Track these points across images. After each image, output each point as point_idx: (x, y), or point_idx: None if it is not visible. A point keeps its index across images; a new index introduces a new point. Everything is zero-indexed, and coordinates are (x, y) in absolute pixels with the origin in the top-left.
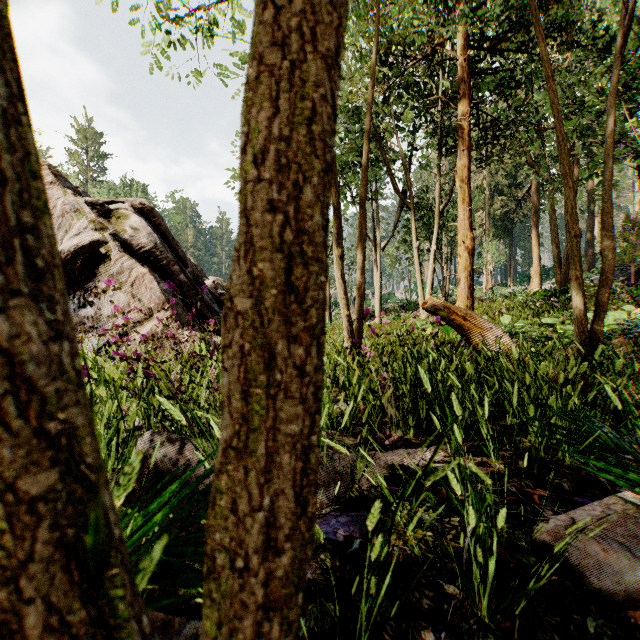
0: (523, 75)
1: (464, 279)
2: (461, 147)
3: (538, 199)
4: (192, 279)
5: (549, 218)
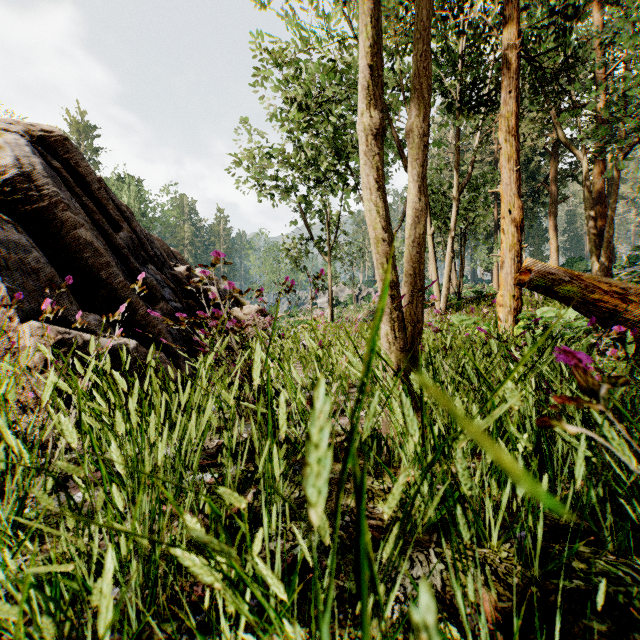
0: (550, 41)
1: (510, 261)
2: (506, 88)
3: (556, 188)
4: (126, 248)
5: (584, 200)
